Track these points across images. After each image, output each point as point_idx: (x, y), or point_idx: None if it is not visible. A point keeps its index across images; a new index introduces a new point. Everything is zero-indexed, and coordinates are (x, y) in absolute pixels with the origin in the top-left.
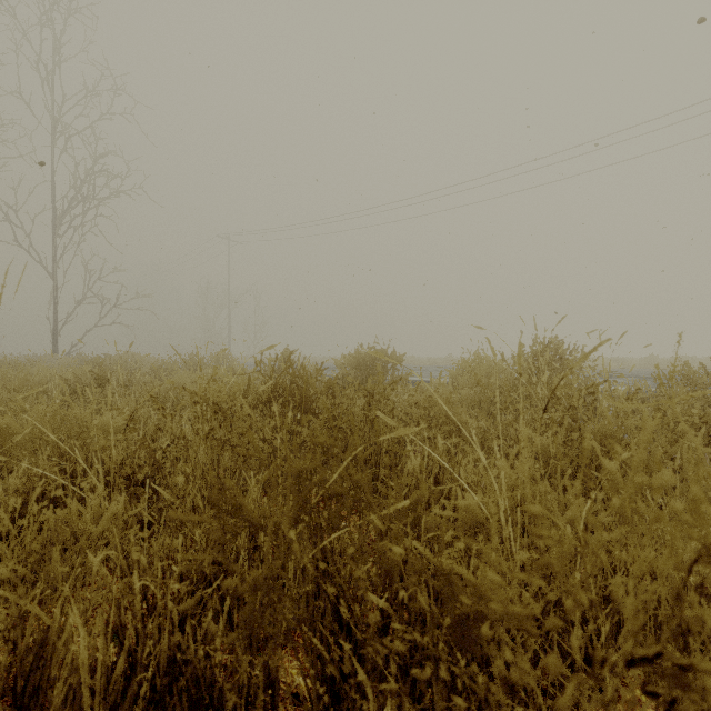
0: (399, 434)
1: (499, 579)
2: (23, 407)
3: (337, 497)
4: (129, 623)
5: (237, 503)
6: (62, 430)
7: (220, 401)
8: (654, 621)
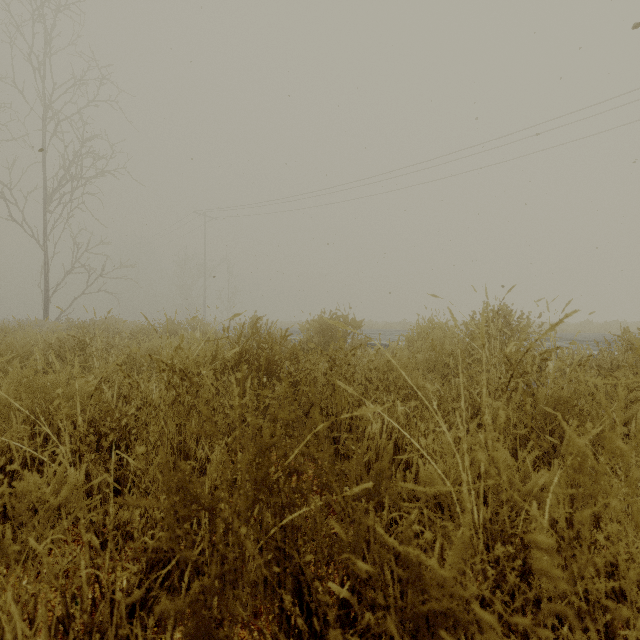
0: (362, 412)
1: (491, 620)
2: (8, 370)
3: (297, 473)
4: (74, 614)
5: (190, 486)
6: (37, 395)
7: (186, 368)
8: (618, 594)
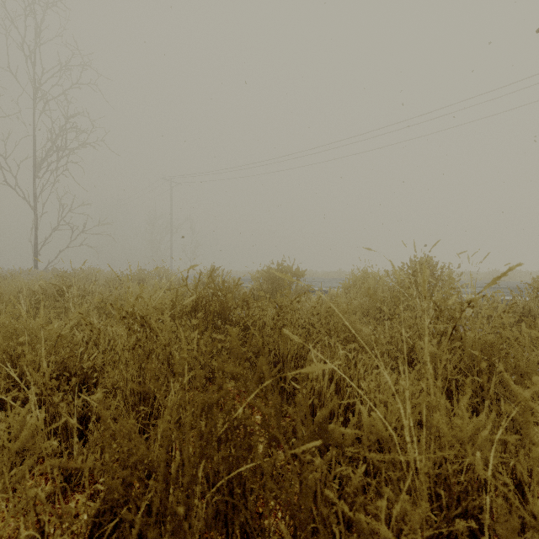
0: (310, 369)
1: None
2: None
3: (244, 426)
4: None
5: (133, 445)
6: (12, 338)
7: (146, 315)
8: None
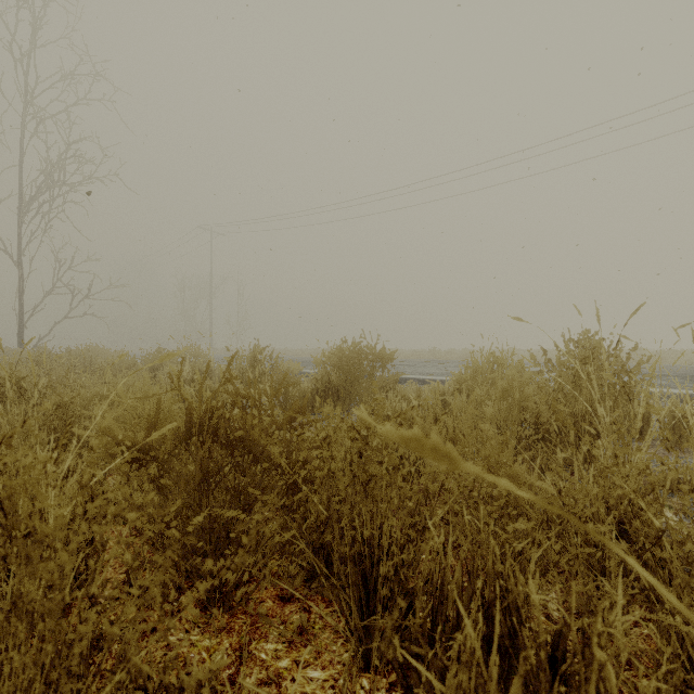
0: None
1: None
2: None
3: None
4: None
5: None
6: None
7: (7, 495)
8: None
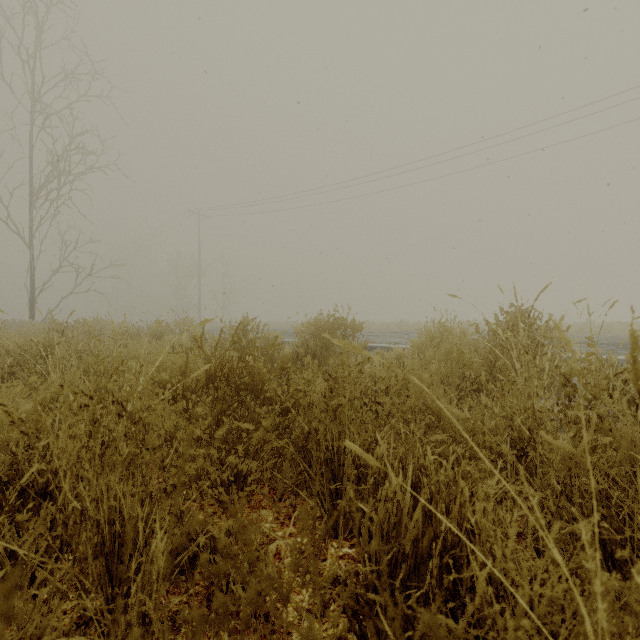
0: None
1: None
2: None
3: None
4: None
5: None
6: None
7: (126, 399)
8: None
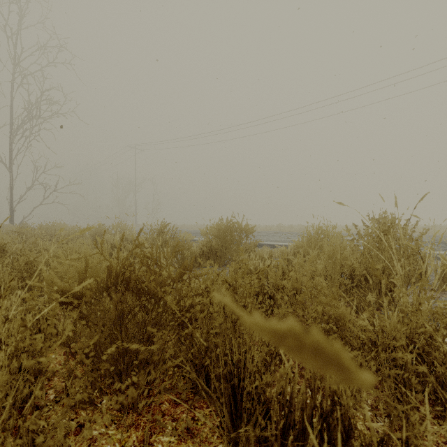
0: None
1: None
2: None
3: None
4: None
5: None
6: None
7: None
8: None
